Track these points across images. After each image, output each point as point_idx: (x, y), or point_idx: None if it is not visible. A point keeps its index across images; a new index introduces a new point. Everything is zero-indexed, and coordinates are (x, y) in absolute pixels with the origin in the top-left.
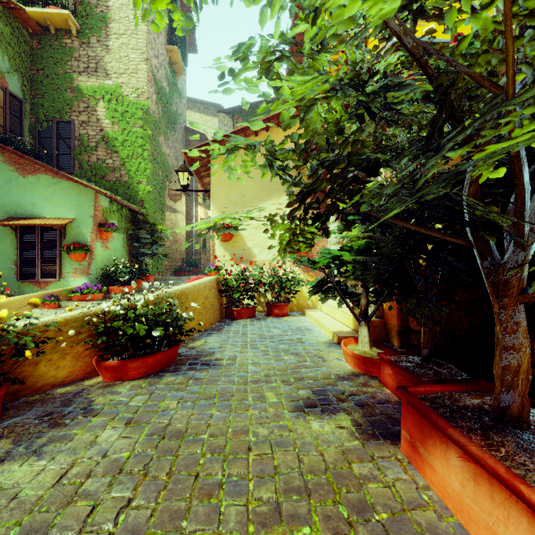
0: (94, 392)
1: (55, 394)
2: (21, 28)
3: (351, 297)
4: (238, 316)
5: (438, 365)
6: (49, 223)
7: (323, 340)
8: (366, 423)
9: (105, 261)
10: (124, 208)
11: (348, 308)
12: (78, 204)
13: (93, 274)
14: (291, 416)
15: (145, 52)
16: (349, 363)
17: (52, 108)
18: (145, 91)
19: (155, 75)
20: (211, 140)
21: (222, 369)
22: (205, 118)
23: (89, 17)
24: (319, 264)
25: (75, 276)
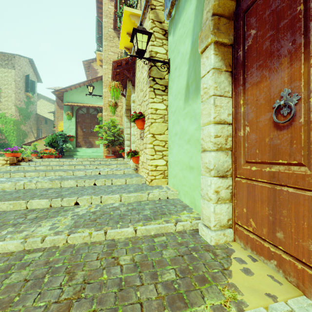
0: None
1: None
2: None
3: None
4: None
5: None
6: None
7: None
8: None
9: None
10: None
11: None
12: None
13: None
14: None
15: (14, 103)
16: None
17: None
18: (14, 115)
19: (19, 107)
20: (30, 142)
21: None
22: (49, 103)
23: None
24: None
25: None
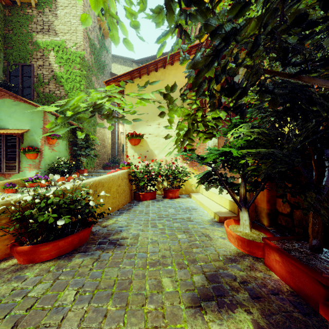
0: (2, 278)
1: None
2: None
3: (230, 186)
4: (143, 198)
5: (328, 256)
6: (10, 132)
7: (206, 219)
8: (269, 327)
9: (52, 159)
10: (67, 123)
11: (223, 193)
12: (32, 119)
13: (42, 168)
14: (188, 315)
15: None
16: (232, 242)
17: (18, 56)
18: (82, 45)
19: (89, 35)
20: (124, 73)
21: (125, 249)
22: (124, 68)
23: None
24: (207, 160)
25: (30, 169)
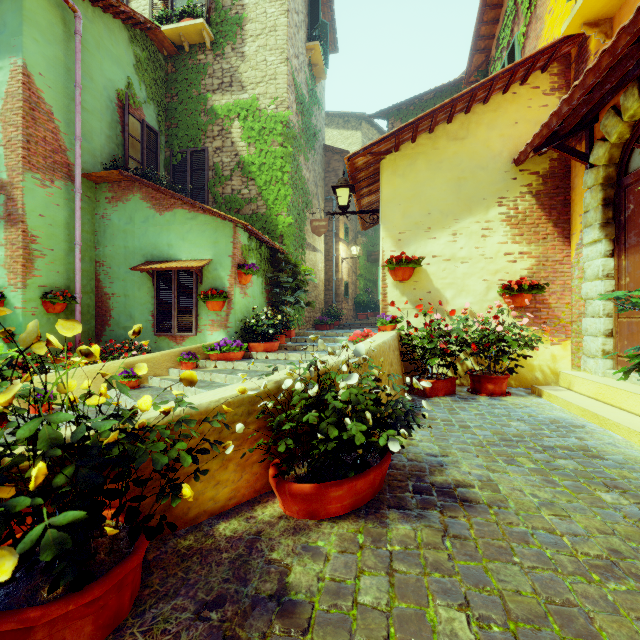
0: (280, 544)
1: (218, 539)
2: (157, 51)
3: None
4: (431, 392)
5: None
6: (186, 266)
7: (639, 456)
8: None
9: (244, 311)
10: (263, 245)
11: None
12: (216, 241)
13: (231, 327)
14: None
15: (285, 50)
16: None
17: (186, 137)
18: (285, 99)
19: (295, 79)
20: (386, 135)
21: (492, 515)
22: (344, 134)
23: (223, 24)
24: None
25: (212, 329)
